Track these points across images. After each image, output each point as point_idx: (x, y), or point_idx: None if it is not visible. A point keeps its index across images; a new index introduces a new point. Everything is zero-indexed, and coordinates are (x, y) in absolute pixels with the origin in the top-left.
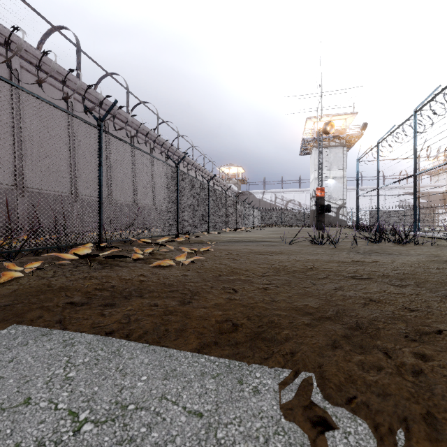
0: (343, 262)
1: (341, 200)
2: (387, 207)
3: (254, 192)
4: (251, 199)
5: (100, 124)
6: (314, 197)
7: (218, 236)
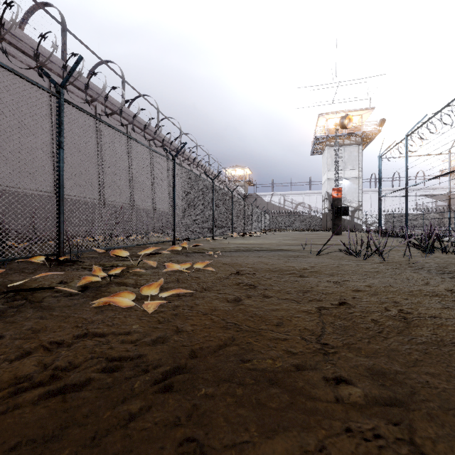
0: (444, 298)
1: (357, 203)
2: (403, 210)
3: (262, 194)
4: (258, 202)
5: (59, 90)
6: (327, 199)
7: (224, 242)
